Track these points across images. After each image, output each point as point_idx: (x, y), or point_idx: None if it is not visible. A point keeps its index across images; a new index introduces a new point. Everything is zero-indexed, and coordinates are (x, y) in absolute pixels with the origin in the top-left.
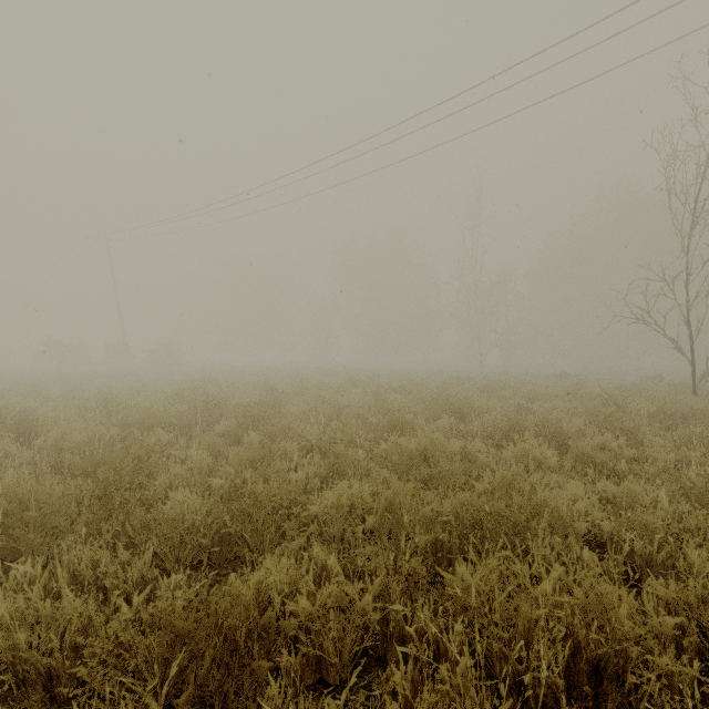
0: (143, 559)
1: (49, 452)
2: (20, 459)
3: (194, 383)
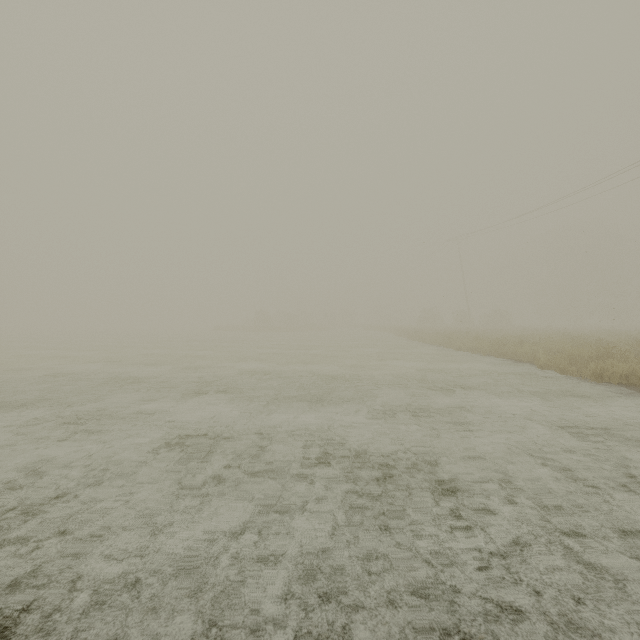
0: (636, 366)
1: (543, 350)
2: (534, 351)
3: (558, 335)
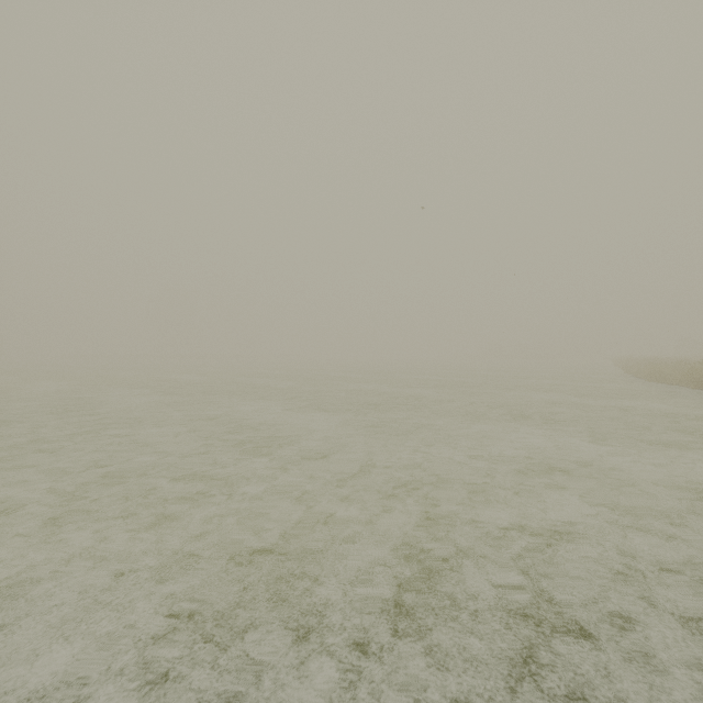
0: None
1: None
2: None
3: None
